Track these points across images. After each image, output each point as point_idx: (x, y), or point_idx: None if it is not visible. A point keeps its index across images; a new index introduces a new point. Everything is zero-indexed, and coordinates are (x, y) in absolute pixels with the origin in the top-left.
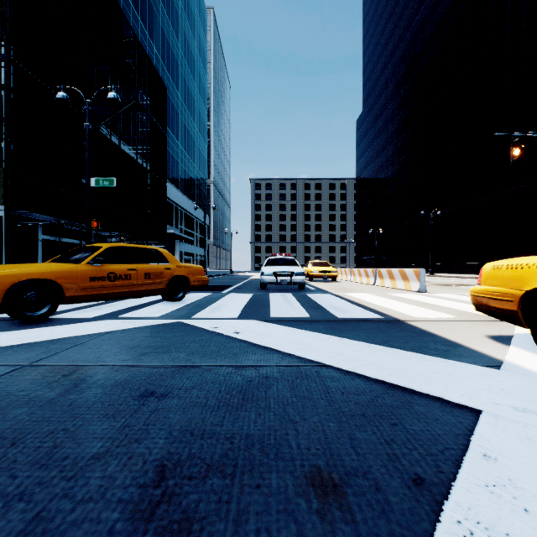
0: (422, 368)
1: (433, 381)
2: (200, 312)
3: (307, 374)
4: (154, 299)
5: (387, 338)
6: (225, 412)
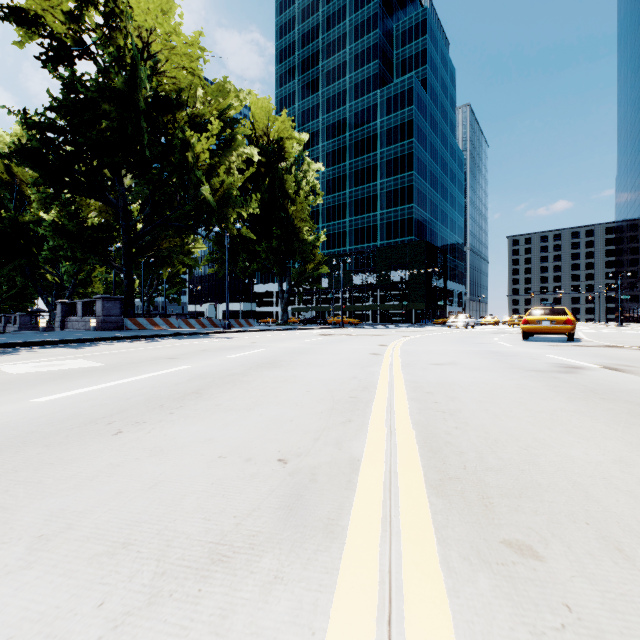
0: None
1: None
2: None
3: None
4: None
5: None
6: None
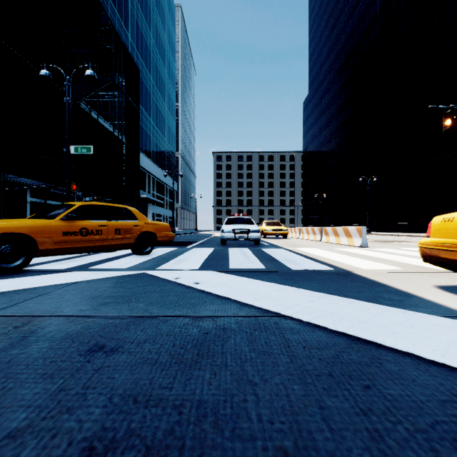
0: (383, 319)
1: (398, 333)
2: (164, 264)
3: (265, 326)
4: (125, 253)
5: (340, 288)
6: (176, 371)
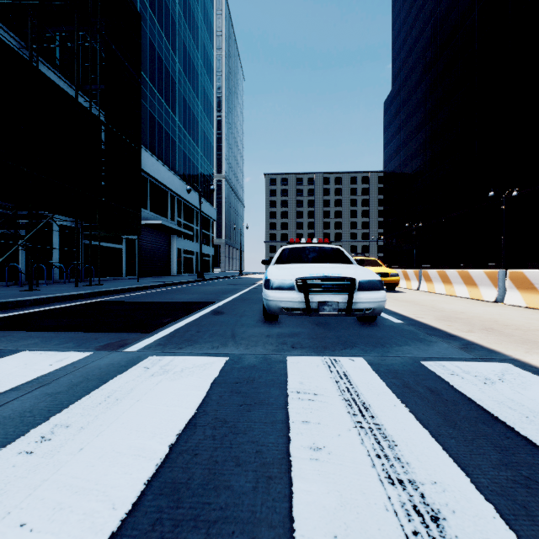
0: None
1: None
2: None
3: None
4: None
5: None
6: None
